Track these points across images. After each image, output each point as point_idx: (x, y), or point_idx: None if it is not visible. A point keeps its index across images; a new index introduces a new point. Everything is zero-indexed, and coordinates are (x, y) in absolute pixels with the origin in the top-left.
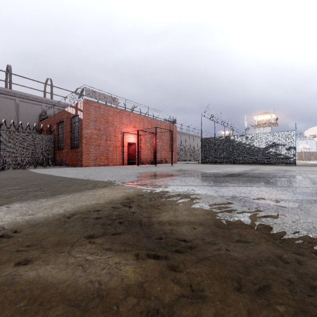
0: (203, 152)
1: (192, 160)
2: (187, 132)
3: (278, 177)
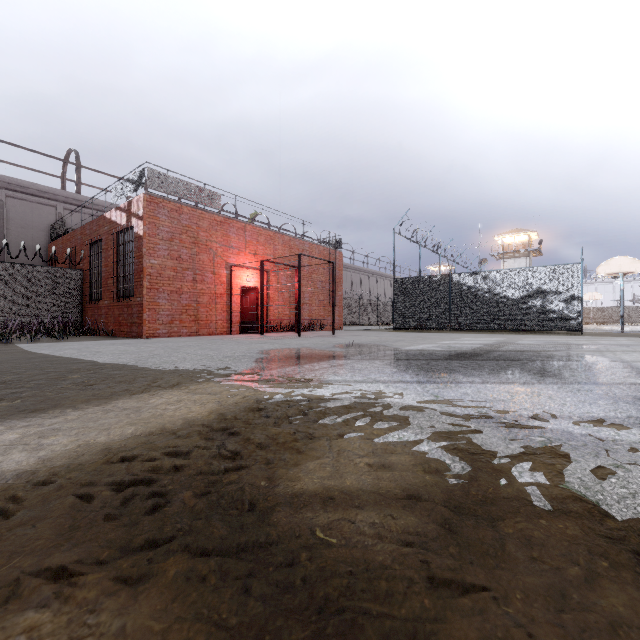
0: (397, 307)
1: (374, 323)
2: (364, 268)
3: (560, 360)
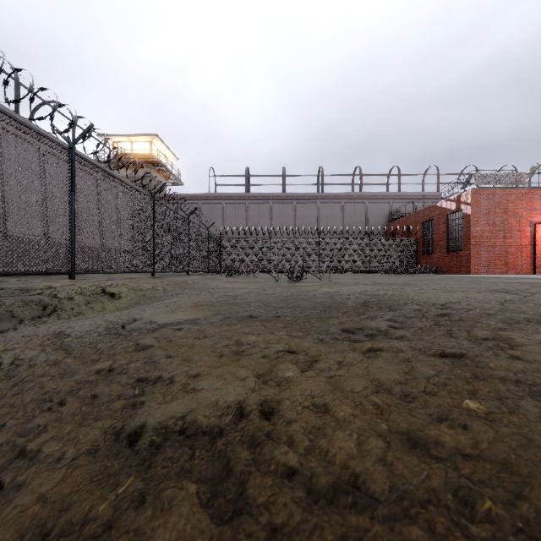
0: None
1: None
2: None
3: None
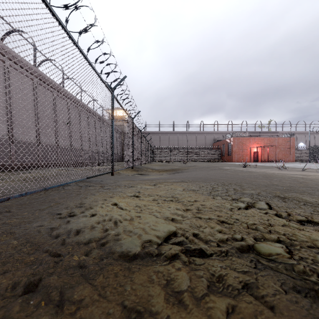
0: (310, 155)
1: None
2: None
3: None
